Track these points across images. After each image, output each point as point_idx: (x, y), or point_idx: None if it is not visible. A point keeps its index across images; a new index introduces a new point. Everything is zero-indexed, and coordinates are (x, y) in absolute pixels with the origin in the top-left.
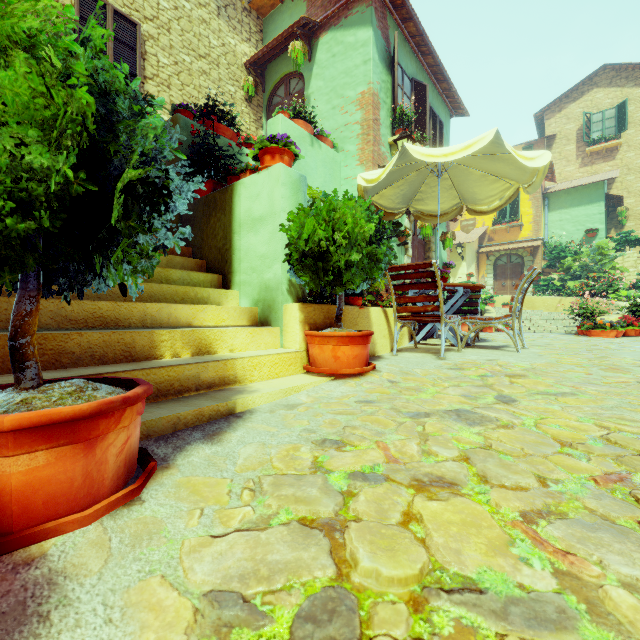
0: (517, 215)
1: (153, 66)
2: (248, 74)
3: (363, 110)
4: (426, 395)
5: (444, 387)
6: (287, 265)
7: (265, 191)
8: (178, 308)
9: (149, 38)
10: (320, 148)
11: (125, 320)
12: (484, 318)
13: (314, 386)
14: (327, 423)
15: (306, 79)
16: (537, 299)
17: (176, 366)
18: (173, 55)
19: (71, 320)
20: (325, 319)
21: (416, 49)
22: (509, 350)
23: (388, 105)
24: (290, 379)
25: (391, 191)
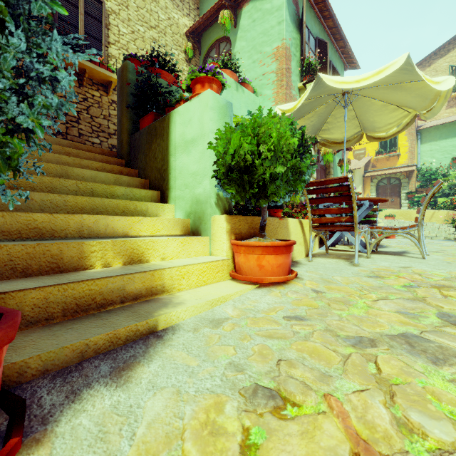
0: (395, 147)
1: (115, 34)
2: (188, 41)
3: (277, 61)
4: (358, 310)
5: (373, 300)
6: (215, 181)
7: (196, 116)
8: (115, 219)
9: (112, 13)
10: (243, 92)
11: (61, 231)
12: (390, 228)
13: (240, 295)
14: (256, 353)
15: (232, 41)
16: (413, 212)
17: (98, 279)
18: (130, 26)
19: (3, 231)
20: (249, 229)
21: (319, 14)
22: (413, 256)
23: (297, 57)
24: (217, 287)
25: (302, 122)
